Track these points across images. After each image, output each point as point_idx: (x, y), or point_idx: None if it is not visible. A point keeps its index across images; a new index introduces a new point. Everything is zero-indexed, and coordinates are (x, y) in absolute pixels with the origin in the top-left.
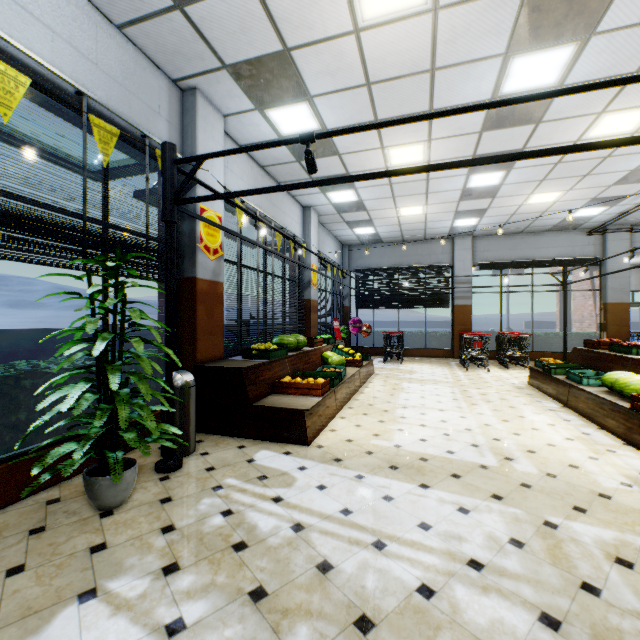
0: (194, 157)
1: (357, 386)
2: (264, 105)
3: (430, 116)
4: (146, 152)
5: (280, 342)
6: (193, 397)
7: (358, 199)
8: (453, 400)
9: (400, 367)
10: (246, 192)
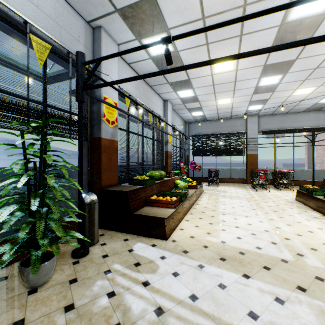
0: (94, 59)
1: (194, 200)
2: (141, 36)
3: (255, 15)
4: (70, 62)
5: (150, 175)
6: (96, 209)
7: (194, 95)
8: (252, 210)
9: (217, 188)
10: (126, 79)
